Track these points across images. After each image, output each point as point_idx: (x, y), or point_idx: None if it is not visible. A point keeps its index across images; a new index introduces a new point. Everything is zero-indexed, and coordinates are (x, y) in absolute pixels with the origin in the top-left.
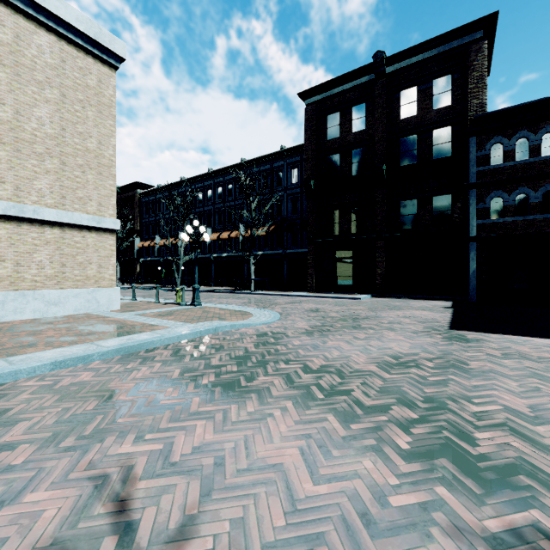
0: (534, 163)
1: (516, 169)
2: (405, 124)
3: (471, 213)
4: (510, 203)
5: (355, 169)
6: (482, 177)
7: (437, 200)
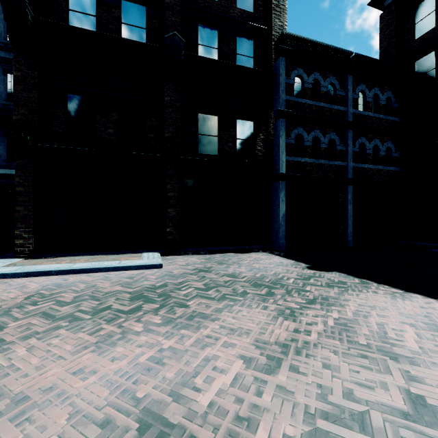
0: (324, 109)
1: (312, 110)
2: (205, 4)
3: (281, 146)
4: (309, 143)
5: (128, 35)
6: (288, 108)
7: (240, 125)
